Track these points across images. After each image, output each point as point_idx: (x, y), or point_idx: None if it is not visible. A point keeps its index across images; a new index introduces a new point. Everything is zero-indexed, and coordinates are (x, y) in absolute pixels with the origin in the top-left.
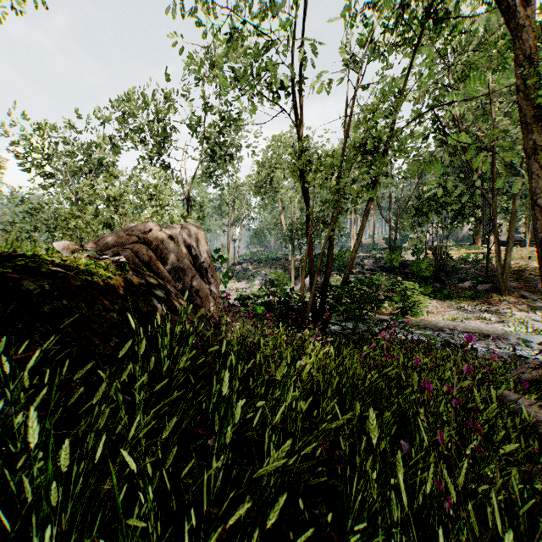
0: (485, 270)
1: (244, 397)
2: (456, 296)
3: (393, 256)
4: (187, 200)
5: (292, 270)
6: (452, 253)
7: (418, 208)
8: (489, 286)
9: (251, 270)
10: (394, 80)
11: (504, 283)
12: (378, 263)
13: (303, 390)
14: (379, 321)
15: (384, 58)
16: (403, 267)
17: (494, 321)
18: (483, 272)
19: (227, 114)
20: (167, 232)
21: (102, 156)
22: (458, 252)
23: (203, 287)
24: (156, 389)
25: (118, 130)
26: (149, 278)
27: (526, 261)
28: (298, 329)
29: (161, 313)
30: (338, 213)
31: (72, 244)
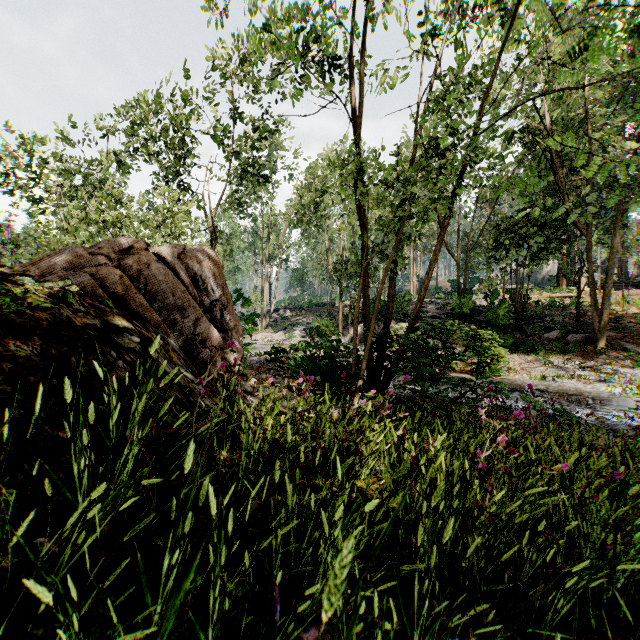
0: (575, 317)
1: (251, 549)
2: (541, 349)
3: (463, 300)
4: (210, 230)
5: (340, 318)
6: (533, 297)
7: (495, 241)
8: (582, 337)
9: (291, 318)
10: (471, 70)
11: (601, 332)
12: (444, 310)
13: (369, 525)
14: (462, 382)
15: (458, 43)
16: (474, 313)
17: (592, 380)
18: (572, 319)
19: (260, 125)
20: (158, 253)
21: (104, 175)
22: (540, 296)
23: (213, 335)
24: (39, 557)
25: (124, 144)
26: (112, 317)
27: (623, 306)
28: (350, 392)
29: (118, 376)
30: (401, 240)
31: (1, 266)
